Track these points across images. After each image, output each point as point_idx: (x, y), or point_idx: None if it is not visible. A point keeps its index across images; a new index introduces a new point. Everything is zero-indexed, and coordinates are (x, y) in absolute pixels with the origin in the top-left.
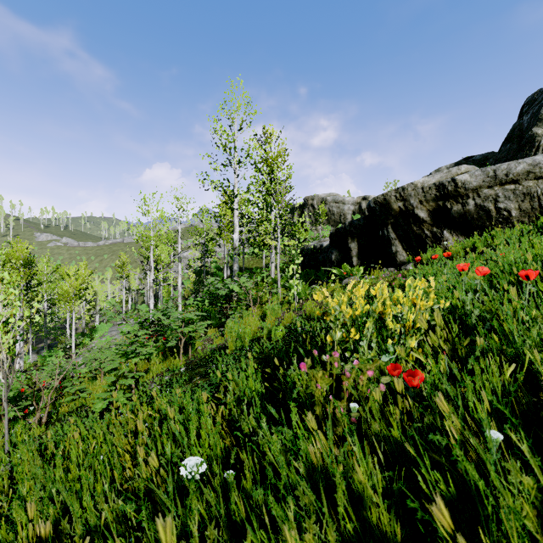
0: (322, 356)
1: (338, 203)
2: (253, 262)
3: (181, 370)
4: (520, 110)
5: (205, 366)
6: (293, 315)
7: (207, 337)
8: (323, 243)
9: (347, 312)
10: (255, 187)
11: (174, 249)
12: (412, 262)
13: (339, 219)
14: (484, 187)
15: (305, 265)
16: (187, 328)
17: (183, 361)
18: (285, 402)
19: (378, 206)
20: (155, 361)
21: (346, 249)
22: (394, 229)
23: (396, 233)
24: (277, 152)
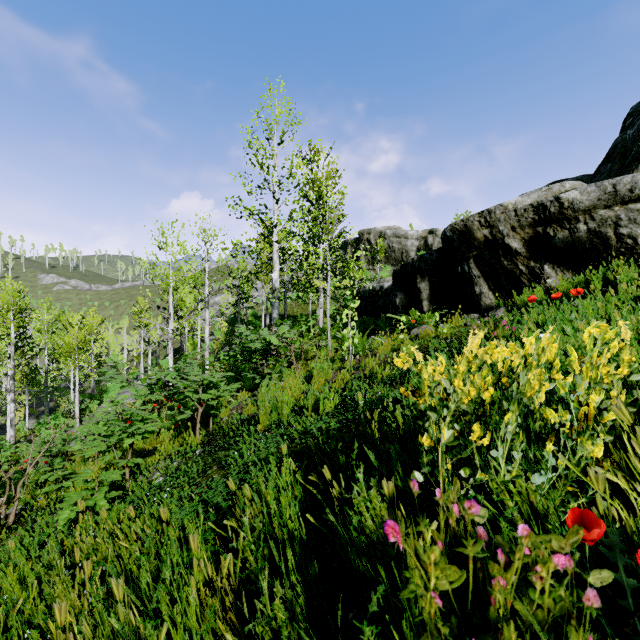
0: (414, 471)
1: (400, 237)
2: (297, 309)
3: (197, 452)
4: (623, 123)
5: (228, 448)
6: (349, 376)
7: (236, 403)
8: (384, 284)
9: (466, 391)
10: (300, 214)
11: (202, 293)
12: (504, 306)
13: (401, 257)
14: (600, 207)
15: (360, 311)
16: (205, 395)
17: (200, 438)
18: (342, 544)
19: (457, 235)
20: (166, 436)
21: (414, 291)
22: (477, 264)
23: (480, 269)
24: (326, 173)
